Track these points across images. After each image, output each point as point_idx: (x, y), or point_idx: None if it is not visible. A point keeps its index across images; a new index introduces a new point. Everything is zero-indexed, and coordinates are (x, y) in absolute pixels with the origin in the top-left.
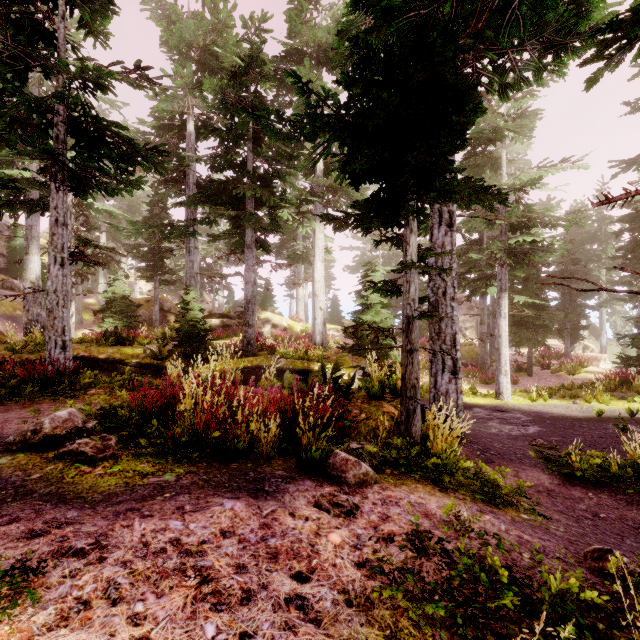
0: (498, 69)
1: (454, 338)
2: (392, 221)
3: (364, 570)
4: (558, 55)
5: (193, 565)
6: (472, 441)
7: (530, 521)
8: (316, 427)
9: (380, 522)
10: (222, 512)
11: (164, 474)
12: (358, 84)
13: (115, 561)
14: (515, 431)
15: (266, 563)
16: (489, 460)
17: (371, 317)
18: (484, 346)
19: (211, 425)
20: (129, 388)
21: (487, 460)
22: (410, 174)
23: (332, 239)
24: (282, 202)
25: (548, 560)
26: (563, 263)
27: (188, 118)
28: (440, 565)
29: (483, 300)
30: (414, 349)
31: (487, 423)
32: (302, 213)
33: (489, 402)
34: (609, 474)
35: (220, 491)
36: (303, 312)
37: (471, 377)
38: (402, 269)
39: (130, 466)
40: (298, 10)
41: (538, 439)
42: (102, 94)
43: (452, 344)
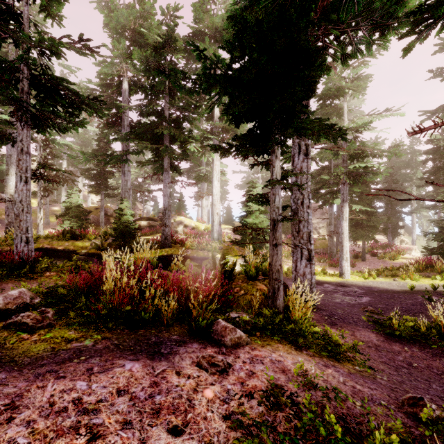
0: (340, 43)
1: (309, 235)
2: (262, 150)
3: (229, 422)
4: (383, 33)
5: (86, 423)
6: (322, 309)
7: (362, 372)
8: (204, 302)
9: (246, 378)
10: (121, 373)
11: (85, 340)
12: (237, 49)
13: (21, 421)
14: (353, 300)
15: (149, 418)
16: (333, 323)
17: (252, 220)
18: (332, 240)
19: (123, 301)
20: (75, 271)
21: (332, 323)
22: (275, 115)
23: (226, 165)
24: (190, 139)
25: (375, 407)
26: (386, 182)
27: (123, 79)
28: (289, 417)
29: (331, 208)
30: (278, 243)
31: (333, 295)
32: (204, 147)
33: (335, 280)
34: (419, 333)
35: (125, 354)
36: (206, 216)
37: (323, 262)
38: (269, 185)
39: (60, 333)
40: (201, 4)
41: (369, 307)
42: (57, 59)
43: (308, 239)
